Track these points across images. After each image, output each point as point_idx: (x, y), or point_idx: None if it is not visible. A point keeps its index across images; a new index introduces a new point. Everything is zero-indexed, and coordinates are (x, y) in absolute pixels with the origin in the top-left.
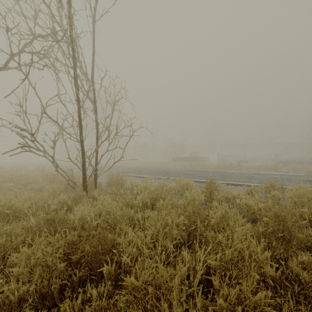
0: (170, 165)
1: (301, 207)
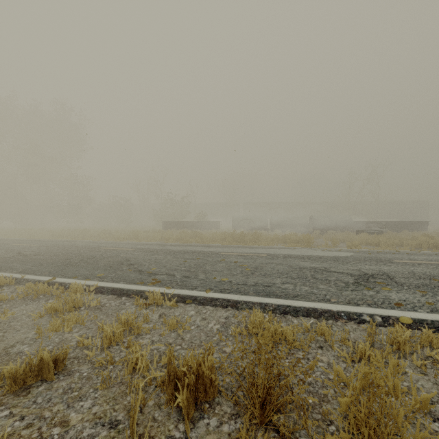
0: (148, 237)
1: None
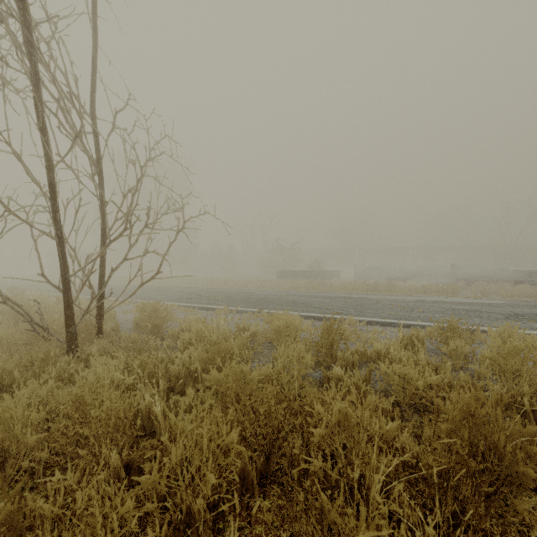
0: (272, 286)
1: (512, 379)
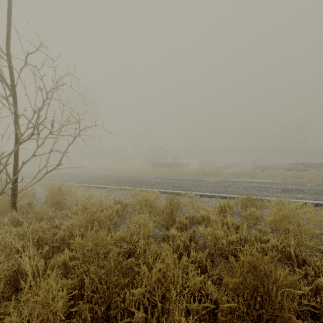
0: (147, 172)
1: (283, 234)
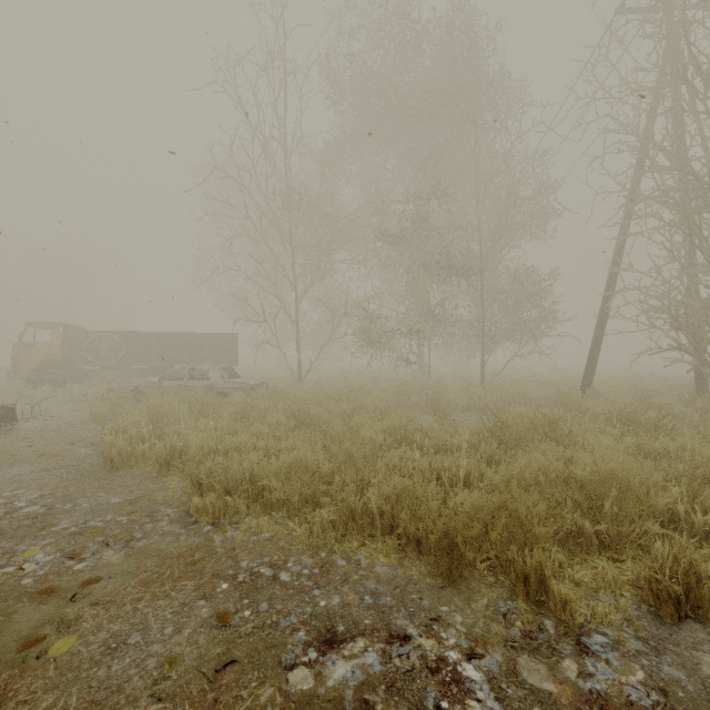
0: None
1: None
